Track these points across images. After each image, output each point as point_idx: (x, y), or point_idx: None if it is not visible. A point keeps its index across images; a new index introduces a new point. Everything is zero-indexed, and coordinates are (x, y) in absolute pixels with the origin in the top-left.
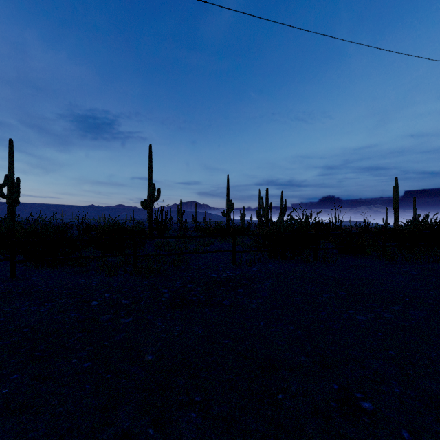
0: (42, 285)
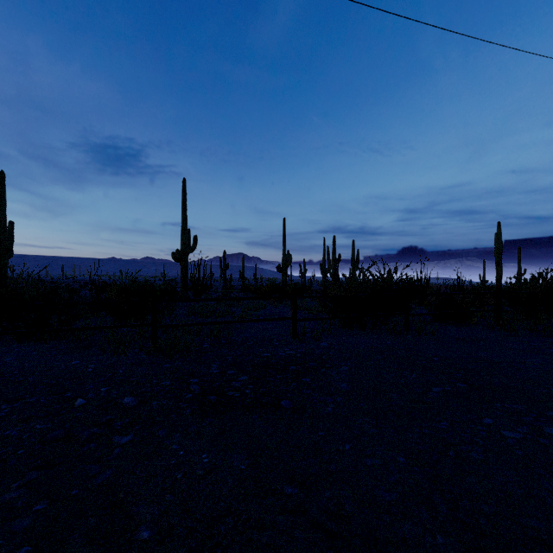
0: (15, 371)
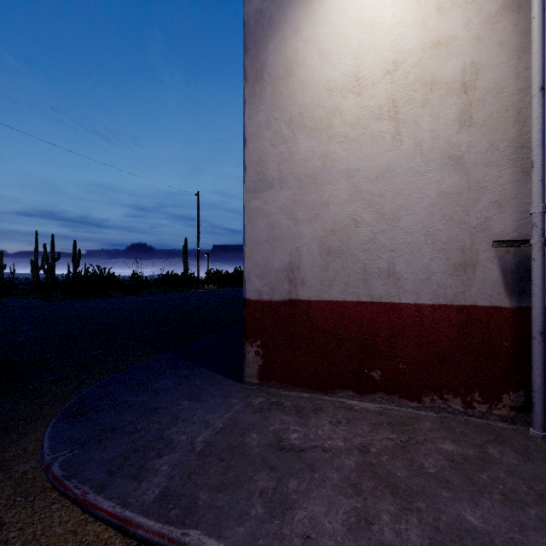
0: None
